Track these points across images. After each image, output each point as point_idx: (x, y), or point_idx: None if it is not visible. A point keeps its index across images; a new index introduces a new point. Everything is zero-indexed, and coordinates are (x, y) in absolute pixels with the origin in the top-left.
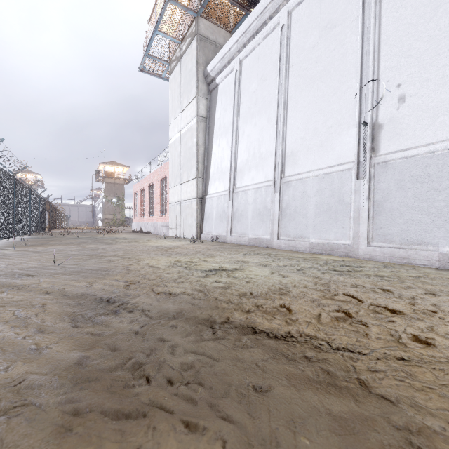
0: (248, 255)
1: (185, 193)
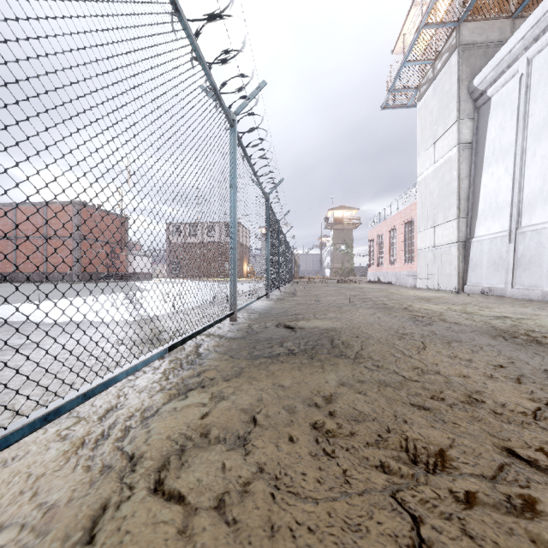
0: (539, 310)
1: (440, 237)
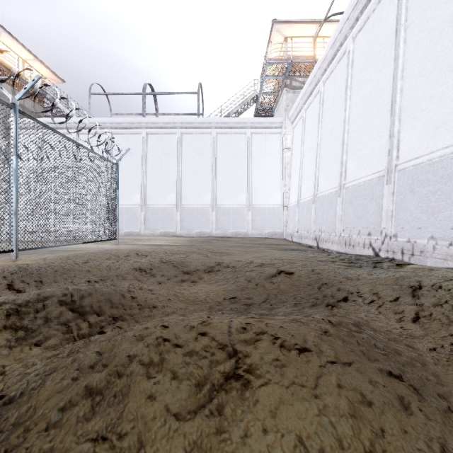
0: None
1: None
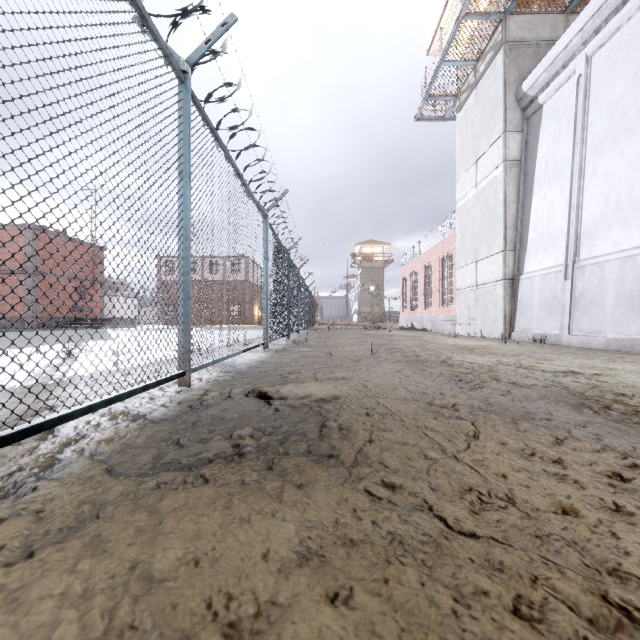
0: (610, 362)
1: (483, 274)
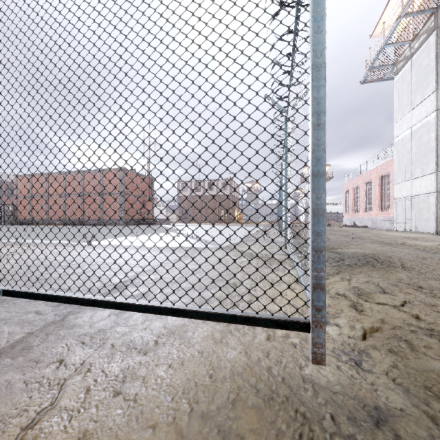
0: None
1: (418, 188)
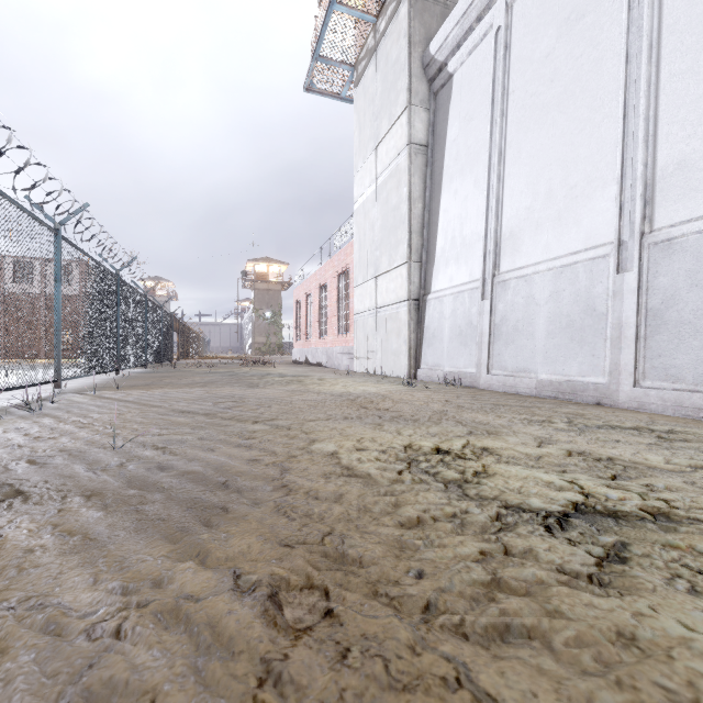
0: (590, 433)
1: (385, 293)
